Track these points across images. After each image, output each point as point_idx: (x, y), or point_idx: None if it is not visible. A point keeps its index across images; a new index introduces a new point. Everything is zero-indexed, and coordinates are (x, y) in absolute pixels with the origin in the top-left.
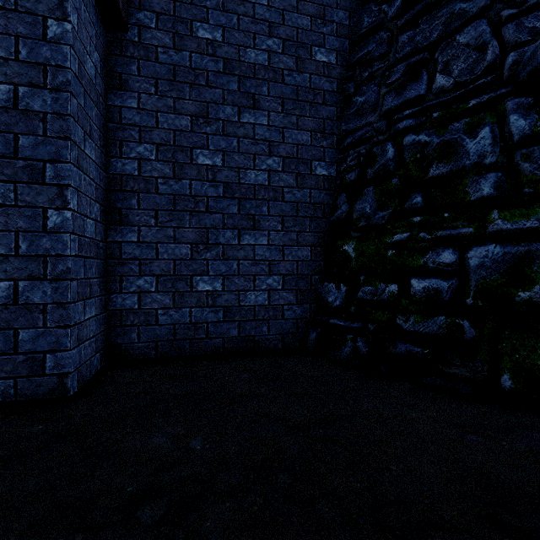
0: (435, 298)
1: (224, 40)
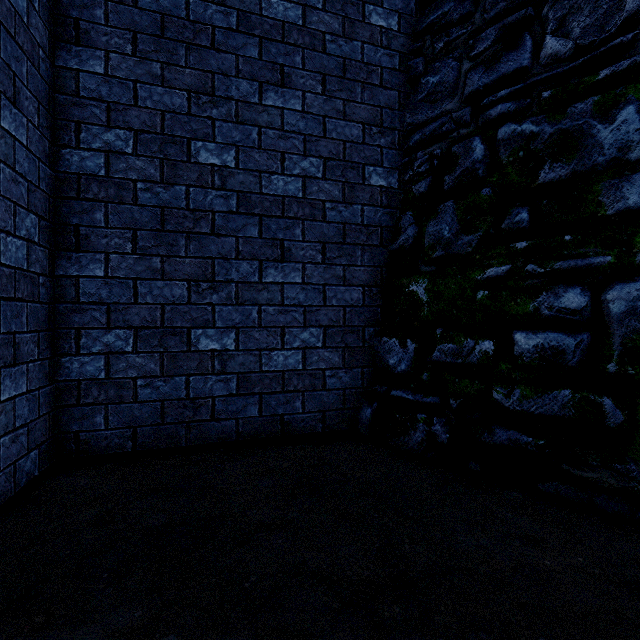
0: (555, 361)
1: None
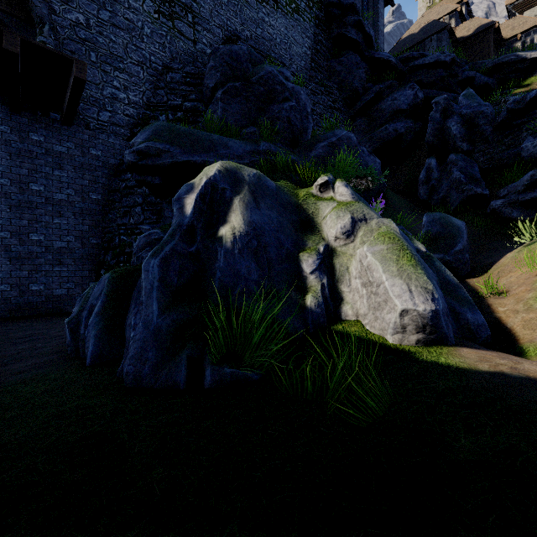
0: None
1: (45, 190)
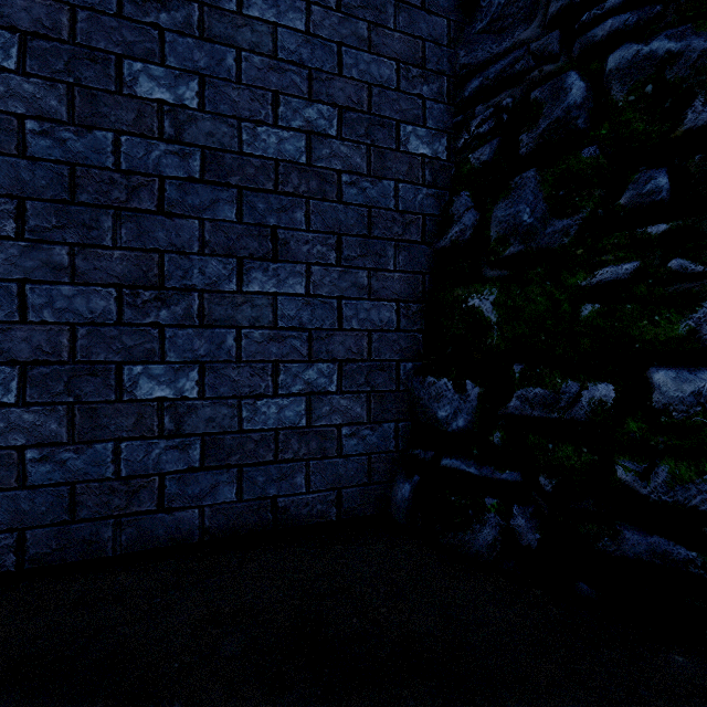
0: None
1: None
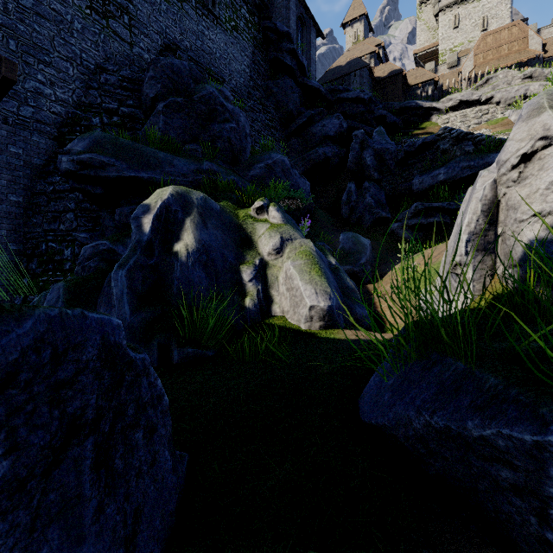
0: None
1: None
